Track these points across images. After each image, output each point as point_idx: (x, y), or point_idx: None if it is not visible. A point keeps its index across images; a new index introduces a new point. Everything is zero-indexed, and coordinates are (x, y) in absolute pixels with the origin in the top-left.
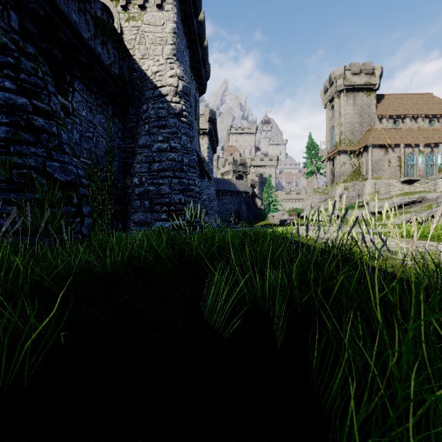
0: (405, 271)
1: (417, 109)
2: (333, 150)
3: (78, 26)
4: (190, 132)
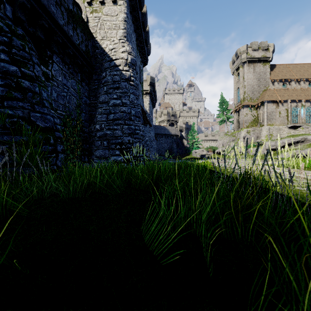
0: (303, 196)
1: (300, 75)
2: (239, 104)
3: (55, 16)
4: (136, 92)
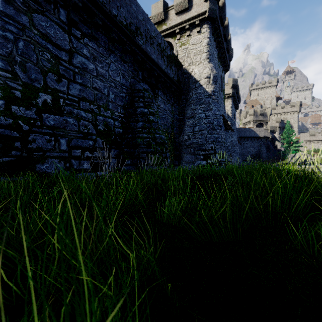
0: None
1: None
2: None
3: (161, 65)
4: (218, 104)
